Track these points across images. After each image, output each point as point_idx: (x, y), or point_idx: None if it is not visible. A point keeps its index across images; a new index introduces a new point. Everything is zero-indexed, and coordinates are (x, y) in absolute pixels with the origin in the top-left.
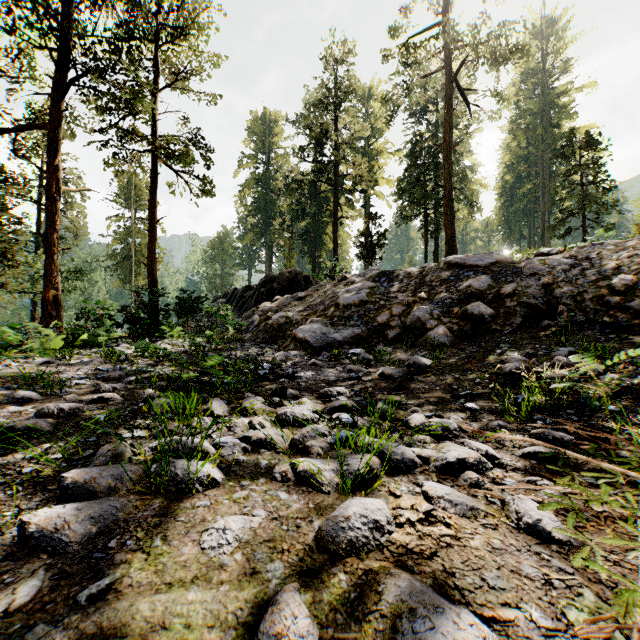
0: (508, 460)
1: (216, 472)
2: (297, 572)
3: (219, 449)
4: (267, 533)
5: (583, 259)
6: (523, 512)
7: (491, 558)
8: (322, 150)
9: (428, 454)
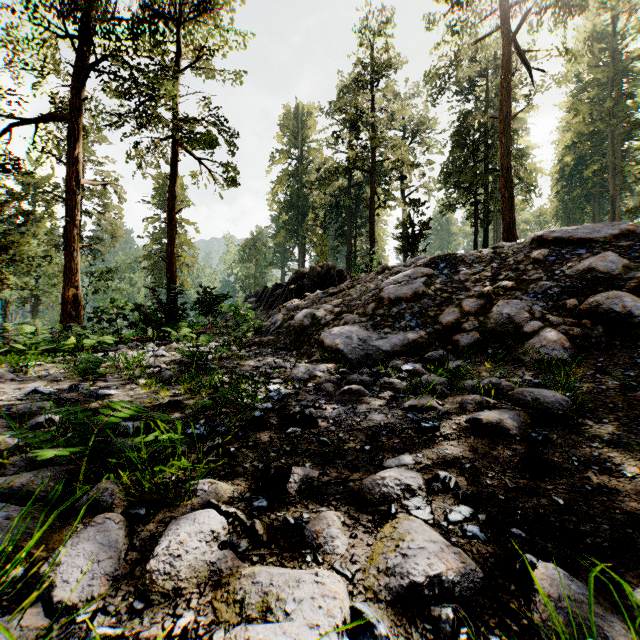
0: None
1: None
2: None
3: None
4: None
5: None
6: None
7: None
8: (357, 134)
9: None
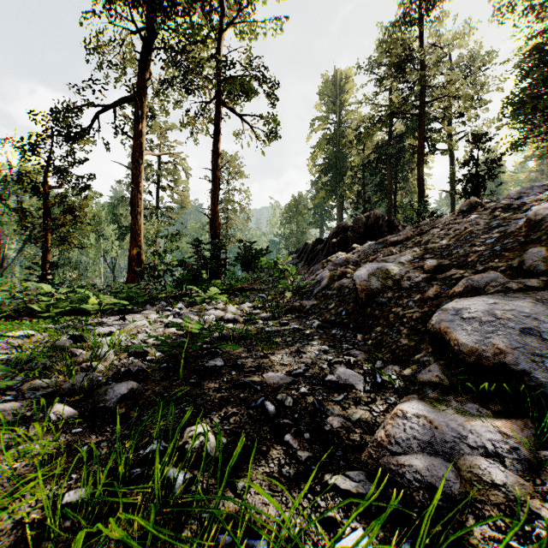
0: None
1: None
2: None
3: None
4: None
5: None
6: None
7: None
8: (404, 75)
9: None
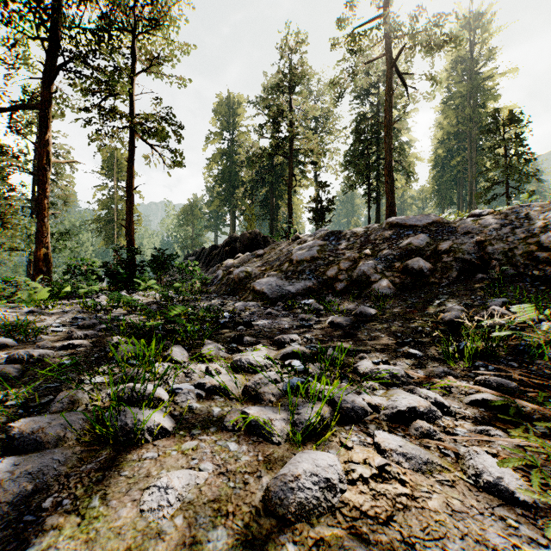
0: (456, 408)
1: (167, 421)
2: (241, 541)
3: (174, 396)
4: (212, 491)
5: (512, 219)
6: (481, 468)
7: (452, 523)
8: (278, 127)
9: (378, 402)
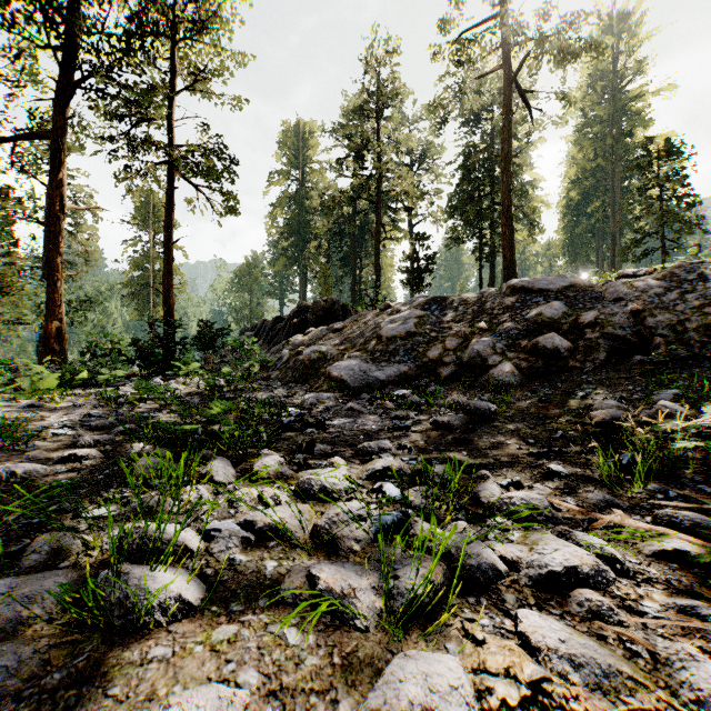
0: (635, 563)
1: (192, 589)
2: None
3: (208, 541)
4: None
5: (680, 281)
6: (706, 690)
7: None
8: (362, 163)
9: (516, 555)
